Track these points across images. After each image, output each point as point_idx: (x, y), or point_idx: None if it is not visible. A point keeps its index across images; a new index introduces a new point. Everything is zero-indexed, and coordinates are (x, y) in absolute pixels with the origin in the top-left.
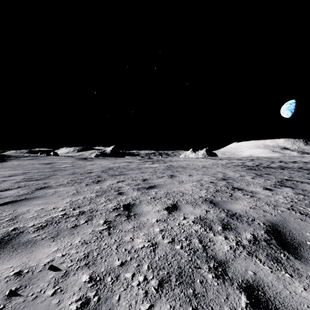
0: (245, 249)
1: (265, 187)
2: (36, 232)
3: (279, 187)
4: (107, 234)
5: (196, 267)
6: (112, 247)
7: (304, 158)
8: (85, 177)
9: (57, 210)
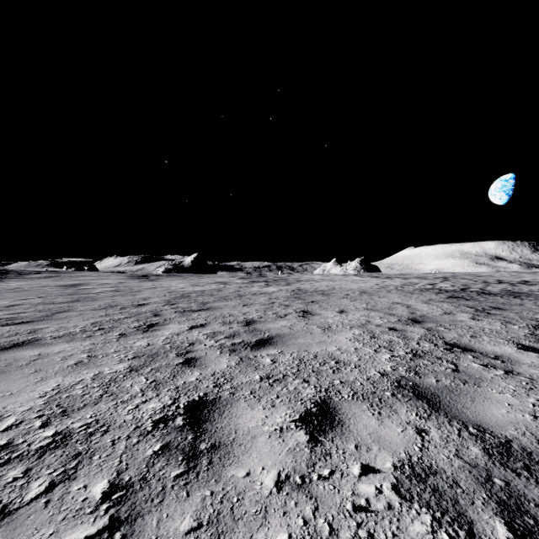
0: None
1: (517, 342)
2: None
3: None
4: None
5: None
6: None
7: (538, 276)
8: (127, 315)
9: None
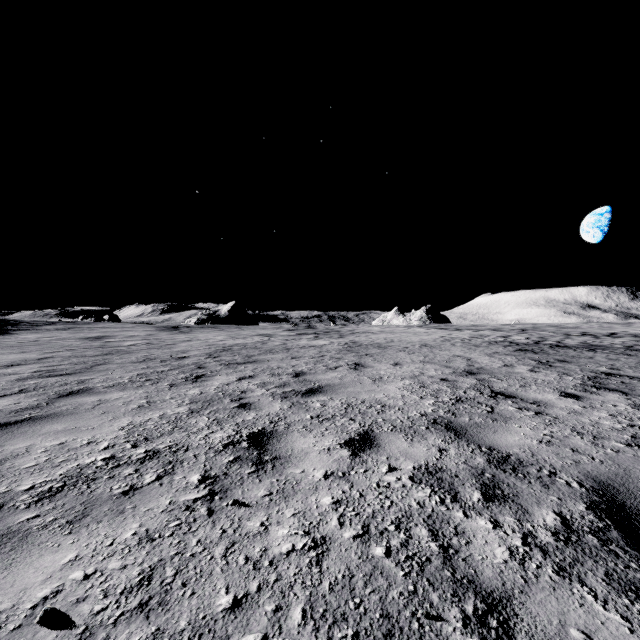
0: (548, 558)
1: (563, 390)
2: (33, 508)
3: (594, 392)
4: (206, 513)
5: (429, 614)
6: (214, 551)
7: (631, 327)
8: (170, 367)
9: (96, 449)
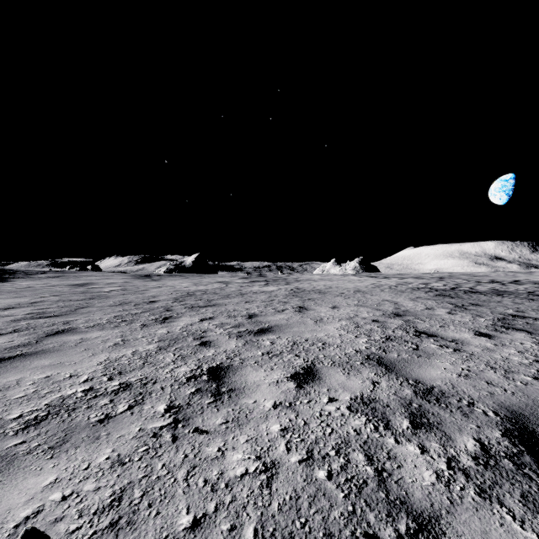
0: (470, 481)
1: (477, 330)
2: (20, 434)
3: (503, 331)
4: (170, 440)
5: (367, 533)
6: (177, 474)
7: (532, 275)
8: (143, 310)
9: (77, 381)
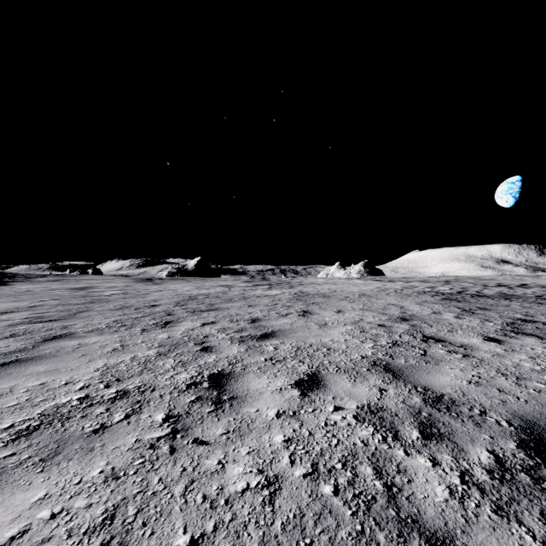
0: (486, 497)
1: (486, 335)
2: (10, 446)
3: (513, 336)
4: (168, 451)
5: None
6: (174, 489)
7: (540, 279)
8: (143, 314)
9: (73, 389)
